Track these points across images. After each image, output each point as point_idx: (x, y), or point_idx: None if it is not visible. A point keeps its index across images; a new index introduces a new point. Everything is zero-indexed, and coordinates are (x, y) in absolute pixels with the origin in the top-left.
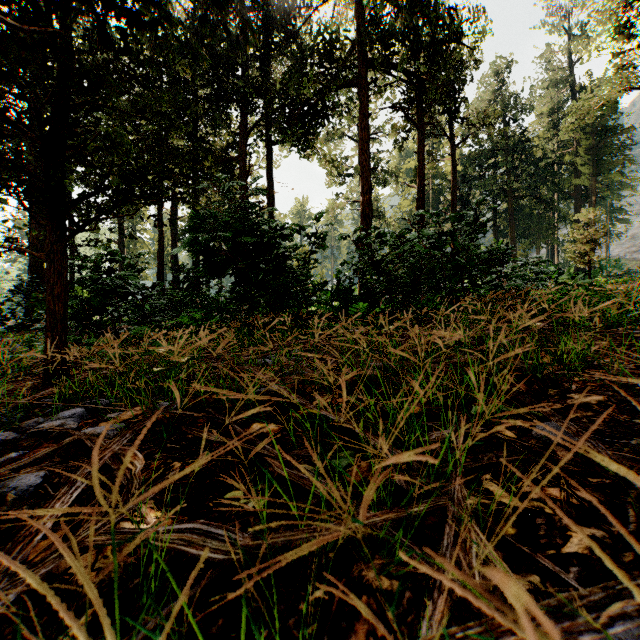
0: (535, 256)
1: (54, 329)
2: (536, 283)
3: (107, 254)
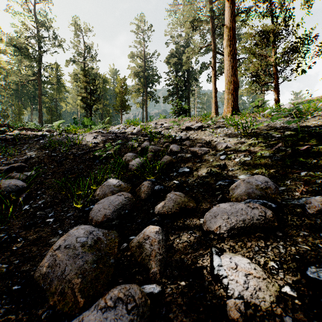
0: None
1: None
2: None
3: None
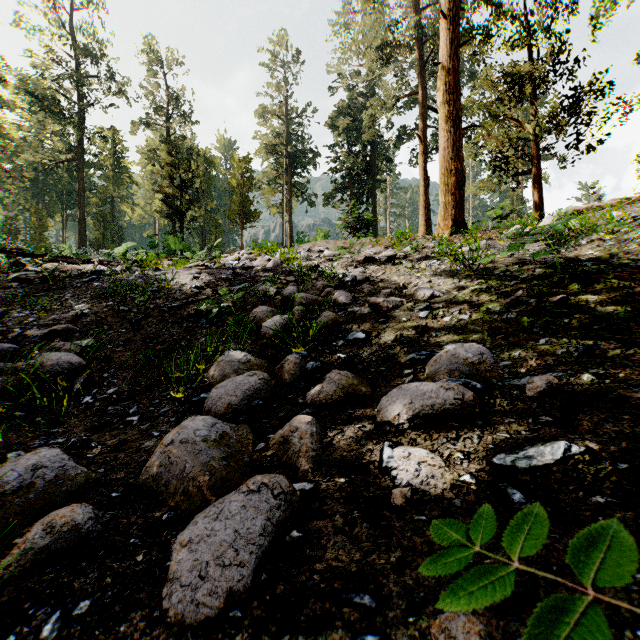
0: None
1: None
2: None
3: None
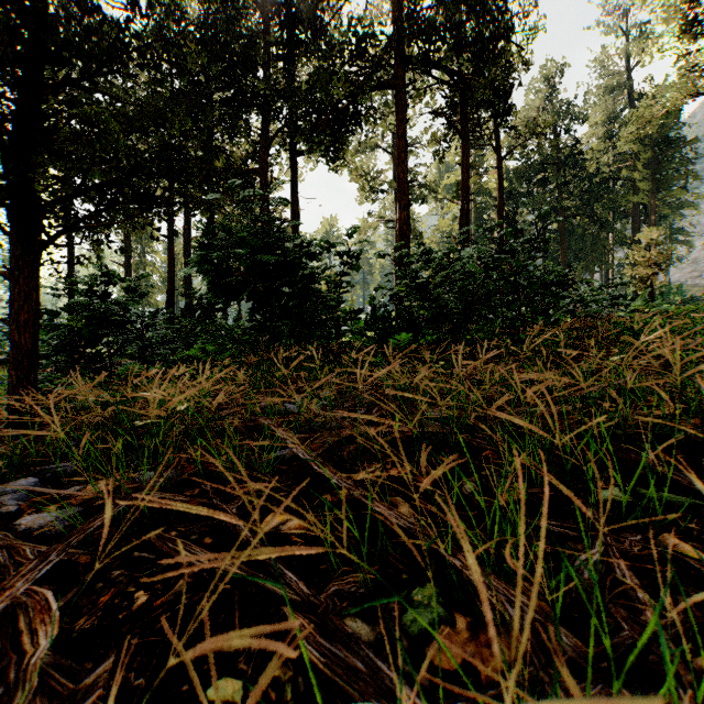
0: (615, 277)
1: (20, 366)
2: (616, 309)
3: (102, 275)
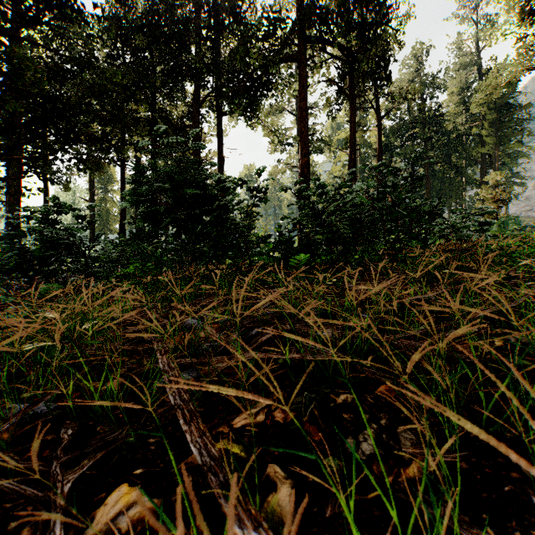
0: (482, 206)
1: None
2: (483, 234)
3: (54, 206)
